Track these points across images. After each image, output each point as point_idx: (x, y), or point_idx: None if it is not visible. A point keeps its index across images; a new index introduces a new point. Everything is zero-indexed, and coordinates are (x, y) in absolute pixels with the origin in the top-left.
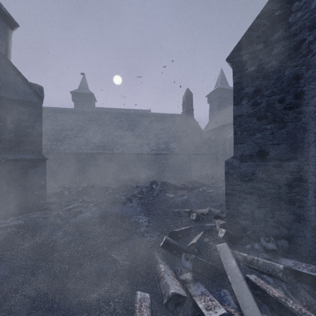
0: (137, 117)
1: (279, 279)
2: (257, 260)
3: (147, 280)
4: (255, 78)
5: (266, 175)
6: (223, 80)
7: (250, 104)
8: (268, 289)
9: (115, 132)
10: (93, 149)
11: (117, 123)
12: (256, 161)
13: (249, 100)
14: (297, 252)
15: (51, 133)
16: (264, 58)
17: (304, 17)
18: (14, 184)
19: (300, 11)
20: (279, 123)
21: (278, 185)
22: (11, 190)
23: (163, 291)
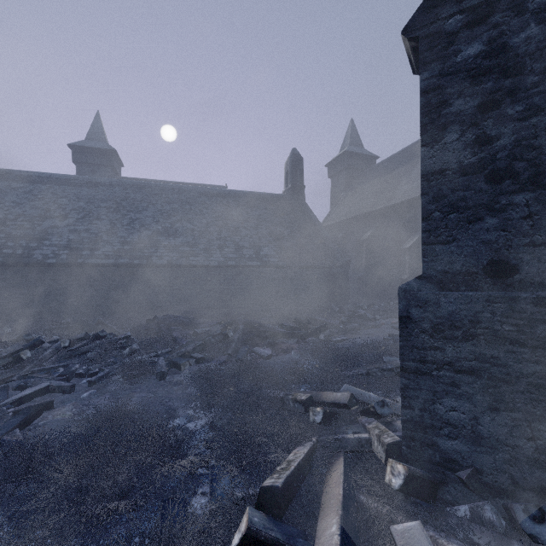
0: (200, 197)
1: None
2: None
3: None
4: (480, 73)
5: (515, 325)
6: (355, 139)
7: (468, 141)
8: None
9: (157, 223)
10: (108, 257)
11: (161, 206)
12: (484, 288)
13: (465, 131)
14: None
15: (16, 222)
16: (506, 20)
17: None
18: None
19: None
20: None
21: None
22: None
23: None
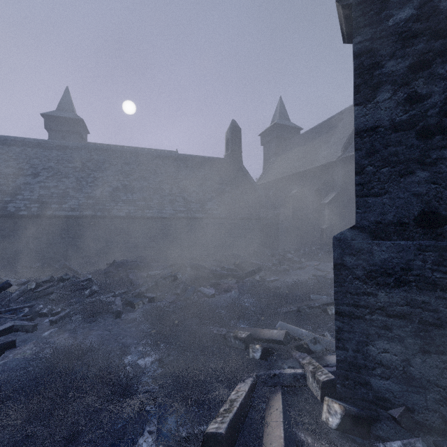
0: (154, 160)
1: None
2: None
3: None
4: (411, 36)
5: (445, 272)
6: (283, 113)
7: (399, 100)
8: None
9: (117, 181)
10: (74, 210)
11: (121, 167)
12: (415, 237)
13: (397, 90)
14: None
15: None
16: None
17: None
18: None
19: None
20: None
21: None
22: None
23: None
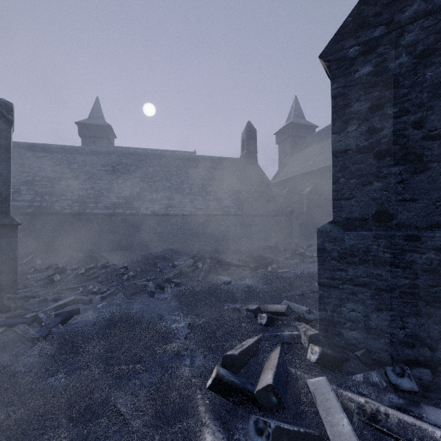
0: (175, 162)
1: None
2: (387, 414)
3: None
4: (370, 86)
5: (392, 253)
6: (298, 112)
7: (362, 131)
8: None
9: (143, 182)
10: (108, 208)
11: (146, 169)
12: (373, 229)
13: (360, 124)
14: None
15: (41, 182)
16: (387, 51)
17: None
18: None
19: None
20: (414, 163)
21: (413, 272)
22: None
23: None
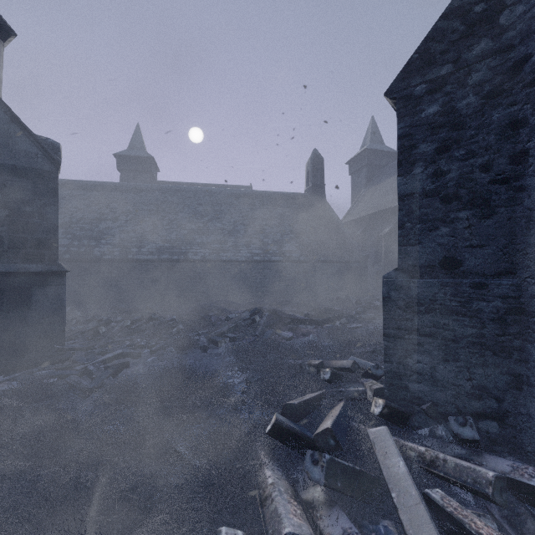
0: (228, 199)
1: (487, 498)
2: (445, 460)
3: (240, 501)
4: (437, 126)
5: (459, 301)
6: (376, 136)
7: (429, 174)
8: (468, 520)
9: (191, 223)
10: (152, 254)
11: (195, 208)
12: (439, 276)
13: (427, 167)
14: (516, 443)
15: (79, 225)
16: (454, 90)
17: (529, 14)
18: (7, 317)
19: (522, 3)
20: (481, 208)
21: (480, 321)
22: (1, 328)
23: (270, 528)
